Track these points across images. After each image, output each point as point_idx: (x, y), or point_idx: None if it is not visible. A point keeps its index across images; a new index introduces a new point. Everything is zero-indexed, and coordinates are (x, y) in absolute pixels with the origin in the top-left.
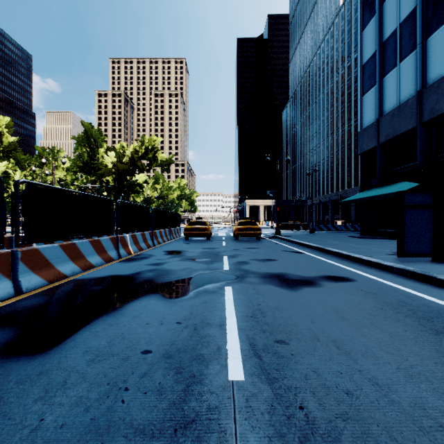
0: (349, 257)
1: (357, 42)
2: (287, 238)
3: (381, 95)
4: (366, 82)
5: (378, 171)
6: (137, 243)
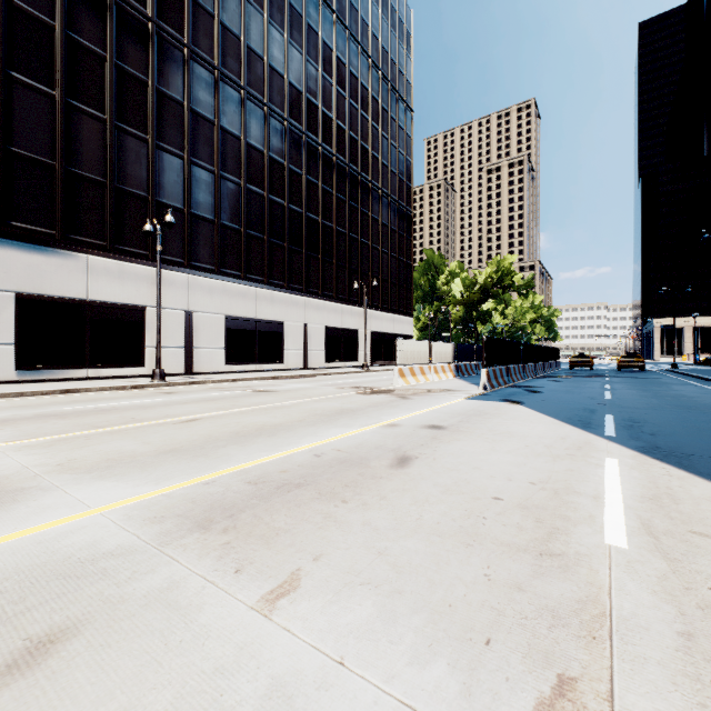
0: (691, 376)
1: None
2: (672, 370)
3: None
4: None
5: None
6: (546, 368)
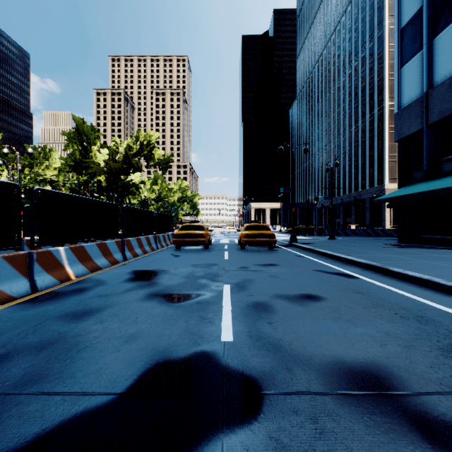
0: None
1: (373, 30)
2: (311, 248)
3: (431, 61)
4: (407, 49)
5: (426, 159)
6: (86, 260)
